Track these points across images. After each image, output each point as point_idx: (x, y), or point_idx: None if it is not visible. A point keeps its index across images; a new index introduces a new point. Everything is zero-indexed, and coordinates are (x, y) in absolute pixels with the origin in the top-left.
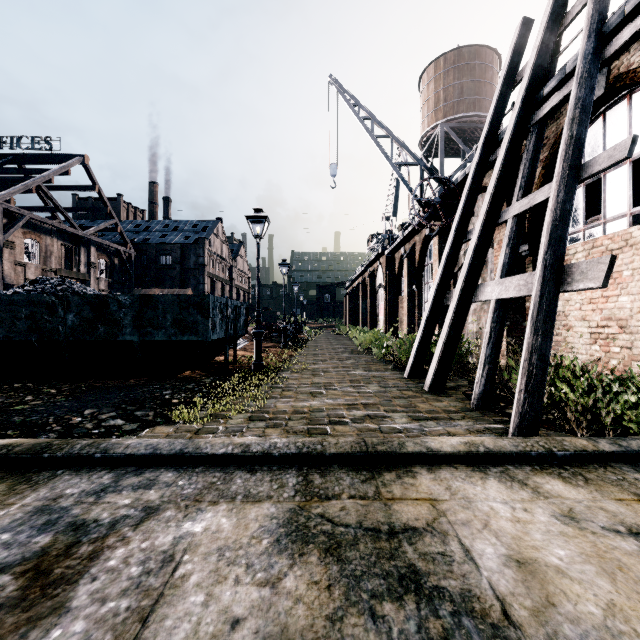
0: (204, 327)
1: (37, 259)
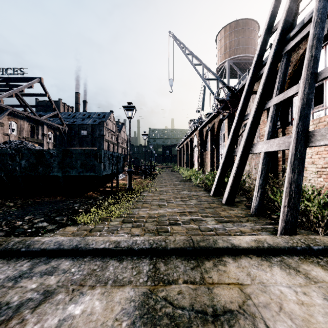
0: (98, 168)
1: (15, 132)
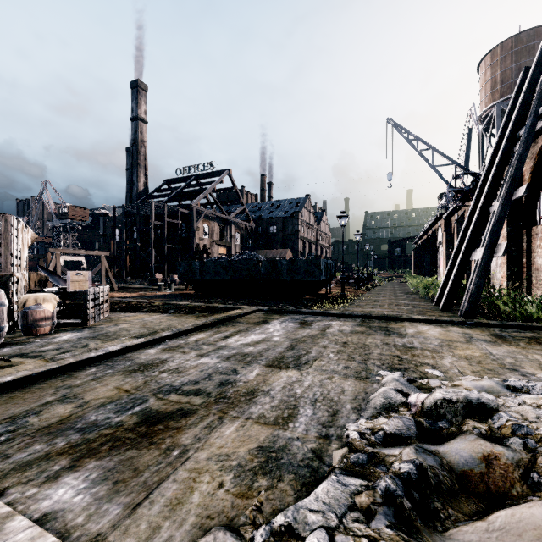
0: (318, 274)
1: (208, 235)
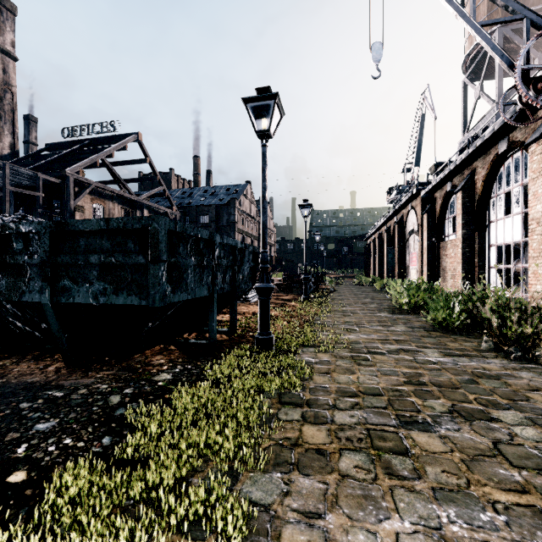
0: (149, 279)
1: None
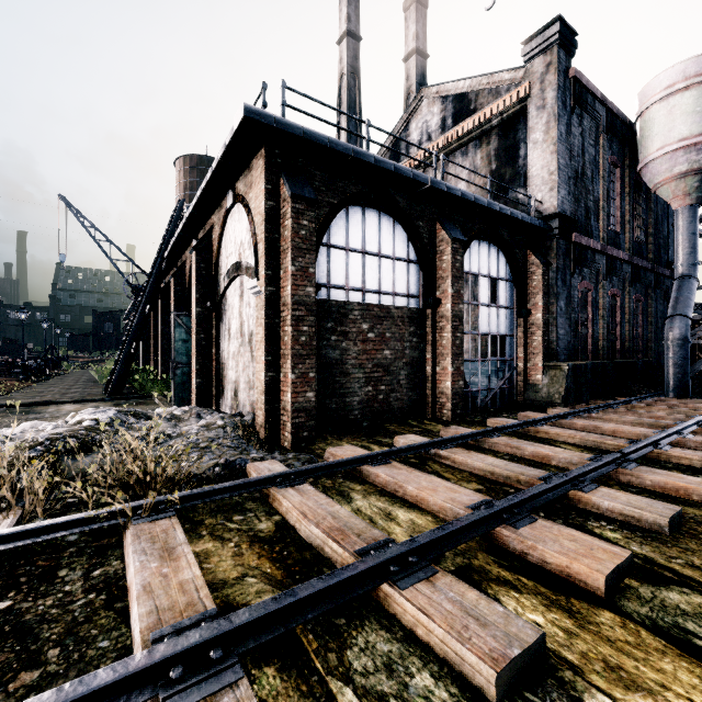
0: None
1: None
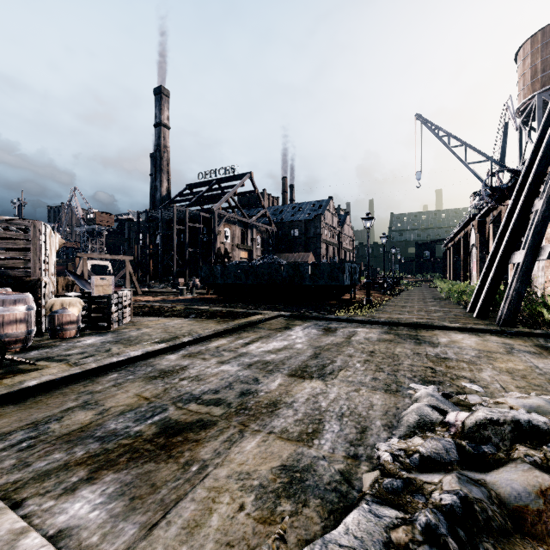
0: (342, 278)
1: (229, 239)
